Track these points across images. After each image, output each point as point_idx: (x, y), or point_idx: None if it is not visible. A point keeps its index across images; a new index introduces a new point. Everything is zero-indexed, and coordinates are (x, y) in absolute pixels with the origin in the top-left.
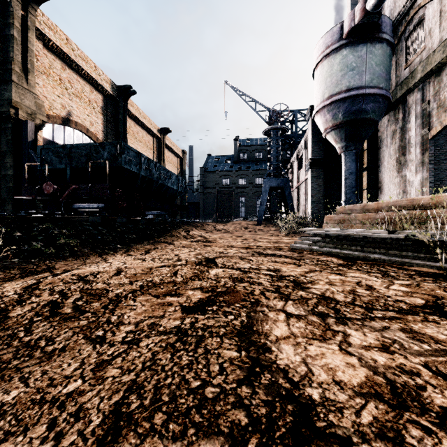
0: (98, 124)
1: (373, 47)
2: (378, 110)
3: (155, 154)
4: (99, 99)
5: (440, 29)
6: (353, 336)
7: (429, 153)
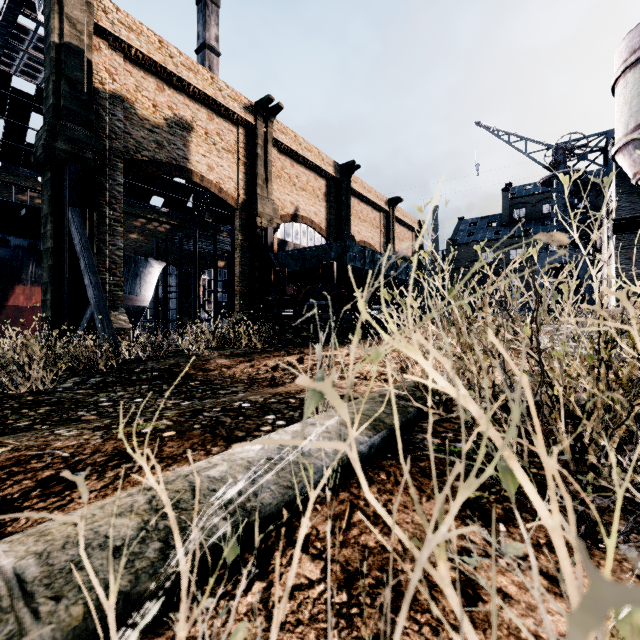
0: (322, 213)
1: None
2: None
3: (382, 233)
4: (322, 185)
5: None
6: None
7: None
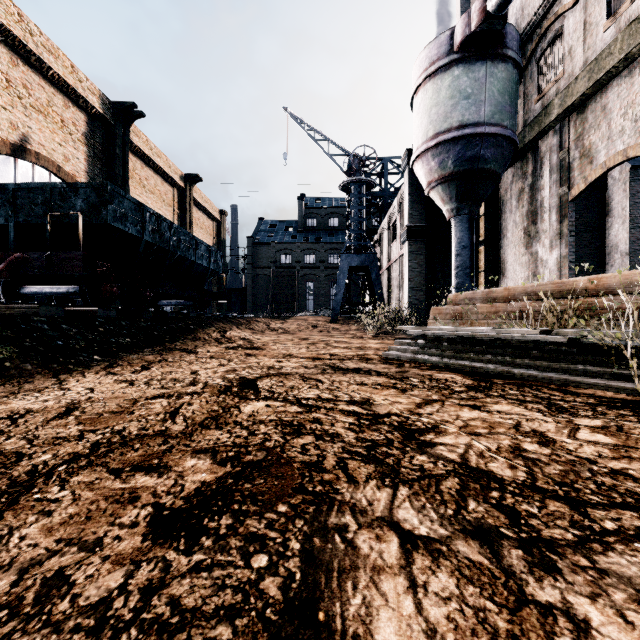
0: (79, 160)
1: (495, 67)
2: (502, 159)
3: (176, 214)
4: (80, 120)
5: (584, 48)
6: (603, 634)
7: (569, 221)
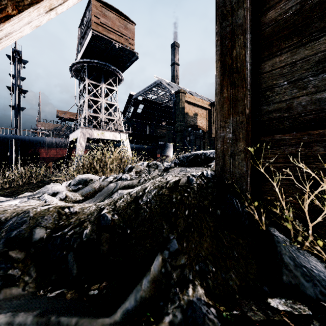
0: None
1: None
2: None
3: None
4: None
5: None
6: None
7: None
